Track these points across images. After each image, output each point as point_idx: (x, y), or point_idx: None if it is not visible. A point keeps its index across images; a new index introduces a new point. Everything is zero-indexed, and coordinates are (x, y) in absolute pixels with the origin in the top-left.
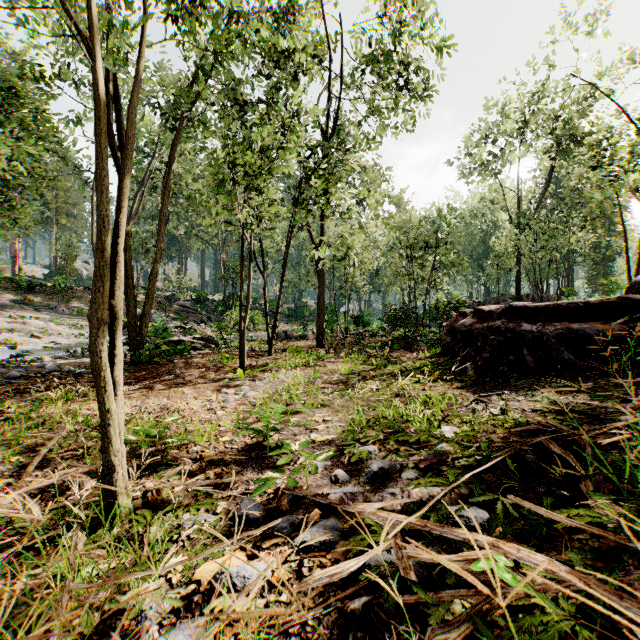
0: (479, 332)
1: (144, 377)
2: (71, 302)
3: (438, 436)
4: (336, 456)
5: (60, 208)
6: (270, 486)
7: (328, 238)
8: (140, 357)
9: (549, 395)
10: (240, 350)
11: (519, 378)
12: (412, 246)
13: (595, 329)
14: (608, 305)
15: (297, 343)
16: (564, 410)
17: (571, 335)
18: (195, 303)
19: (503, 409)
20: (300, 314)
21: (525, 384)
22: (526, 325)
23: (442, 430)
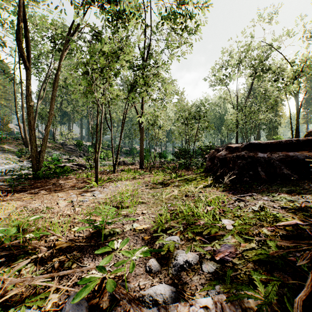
0: (230, 158)
1: (37, 186)
2: (5, 145)
3: (221, 227)
4: (150, 243)
5: (1, 95)
6: (90, 290)
7: (145, 111)
8: (38, 175)
9: (284, 196)
10: (95, 170)
11: (257, 185)
12: (187, 118)
13: (304, 155)
14: (311, 141)
15: (129, 167)
16: (304, 207)
17: (288, 159)
18: (76, 146)
19: (261, 207)
20: (132, 152)
21: (264, 188)
22: (260, 154)
23: (223, 223)
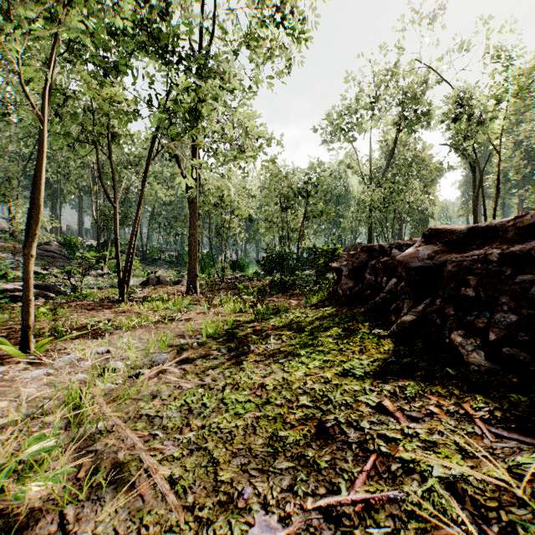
0: (466, 268)
1: None
2: None
3: None
4: None
5: None
6: None
7: (196, 161)
8: None
9: None
10: (24, 306)
11: None
12: (285, 196)
13: None
14: None
15: (168, 289)
16: None
17: None
18: (64, 248)
19: None
20: (181, 261)
21: None
22: None
23: None
